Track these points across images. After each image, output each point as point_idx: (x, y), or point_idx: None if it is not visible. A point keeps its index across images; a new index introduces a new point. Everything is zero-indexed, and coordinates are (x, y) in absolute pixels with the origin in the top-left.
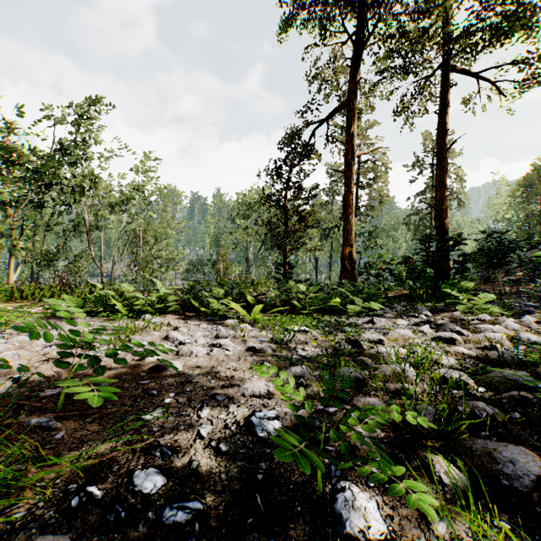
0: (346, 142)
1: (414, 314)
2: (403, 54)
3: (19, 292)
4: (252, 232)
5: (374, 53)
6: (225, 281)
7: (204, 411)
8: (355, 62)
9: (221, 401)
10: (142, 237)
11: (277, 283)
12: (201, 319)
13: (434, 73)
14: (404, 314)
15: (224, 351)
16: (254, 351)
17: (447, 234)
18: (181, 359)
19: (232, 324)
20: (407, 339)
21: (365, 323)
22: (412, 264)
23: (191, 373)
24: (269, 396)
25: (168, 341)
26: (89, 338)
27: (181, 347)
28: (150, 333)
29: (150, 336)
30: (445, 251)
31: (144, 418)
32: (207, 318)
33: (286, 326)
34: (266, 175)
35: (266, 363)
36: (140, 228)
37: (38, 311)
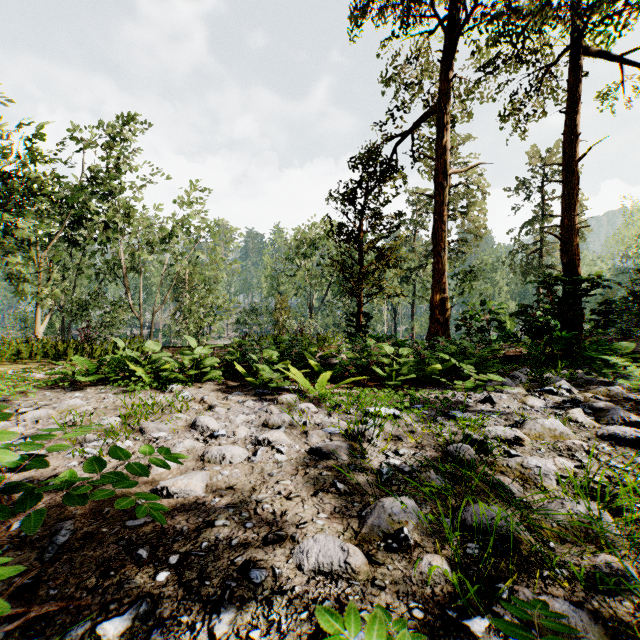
0: (436, 158)
1: (551, 388)
2: (519, 33)
3: (27, 351)
4: (317, 274)
5: (475, 41)
6: (281, 338)
7: (223, 614)
8: (448, 55)
9: (259, 584)
10: (188, 281)
11: (349, 339)
12: (247, 393)
13: (557, 61)
14: (532, 386)
15: (274, 454)
16: (320, 455)
17: (579, 274)
18: (205, 471)
19: (289, 401)
20: (557, 436)
21: (480, 402)
22: (532, 314)
23: (216, 502)
24: (348, 574)
25: (195, 431)
26: (20, 462)
27: (211, 442)
28: (173, 416)
29: (173, 420)
30: (577, 297)
31: (104, 636)
32: (255, 390)
33: (367, 408)
34: (335, 200)
35: (340, 484)
36: (186, 271)
37: (44, 376)
